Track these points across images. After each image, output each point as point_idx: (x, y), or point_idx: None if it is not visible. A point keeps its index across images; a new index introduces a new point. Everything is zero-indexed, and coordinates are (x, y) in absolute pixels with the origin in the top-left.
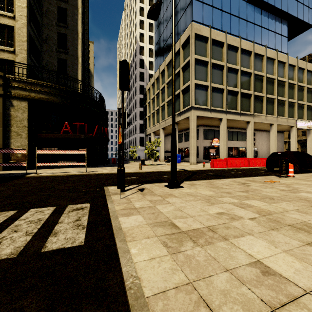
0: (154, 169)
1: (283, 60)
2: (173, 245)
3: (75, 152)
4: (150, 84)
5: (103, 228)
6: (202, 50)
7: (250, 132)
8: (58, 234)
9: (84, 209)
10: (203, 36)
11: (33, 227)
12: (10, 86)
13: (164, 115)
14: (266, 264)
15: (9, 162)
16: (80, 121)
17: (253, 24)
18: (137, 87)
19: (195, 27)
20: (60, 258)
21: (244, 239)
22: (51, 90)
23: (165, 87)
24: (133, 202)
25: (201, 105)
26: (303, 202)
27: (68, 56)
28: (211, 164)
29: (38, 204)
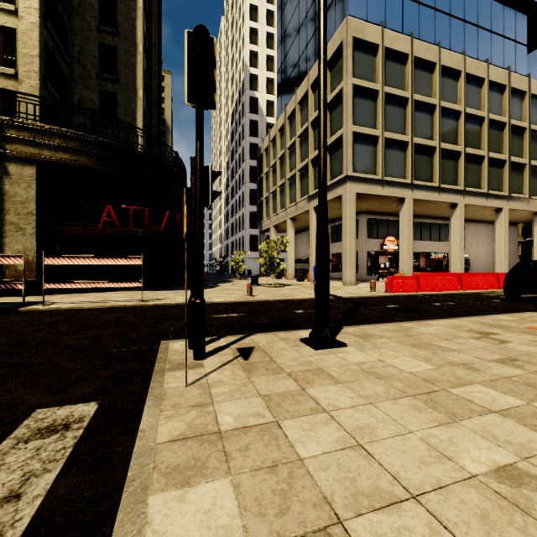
0: (276, 295)
1: (521, 87)
2: None
3: (120, 263)
4: (269, 140)
5: None
6: (367, 70)
7: (457, 224)
8: None
9: (68, 429)
10: (369, 42)
11: None
12: (4, 137)
13: (294, 195)
14: None
15: (0, 280)
16: (138, 204)
17: (462, 22)
18: (245, 148)
19: (353, 26)
20: None
21: None
22: (82, 145)
23: (296, 142)
24: (218, 403)
25: (364, 172)
26: None
27: (119, 87)
28: (387, 285)
29: None
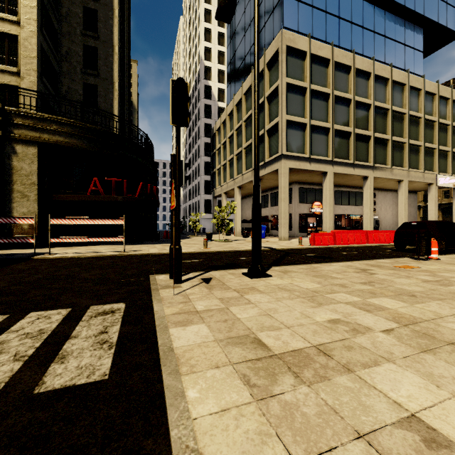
0: (226, 247)
1: (417, 86)
2: (261, 383)
3: (108, 222)
4: (220, 122)
5: (142, 348)
6: (297, 71)
7: (368, 193)
8: (68, 358)
9: (115, 313)
10: (299, 50)
11: (28, 345)
12: (12, 124)
13: (241, 168)
14: (428, 423)
15: (9, 236)
16: (117, 176)
17: (373, 33)
18: (201, 127)
19: (286, 37)
20: (64, 406)
21: (380, 369)
22: (74, 130)
23: (242, 125)
24: (194, 301)
25: (295, 152)
26: None
27: (99, 81)
28: (311, 240)
29: (44, 305)
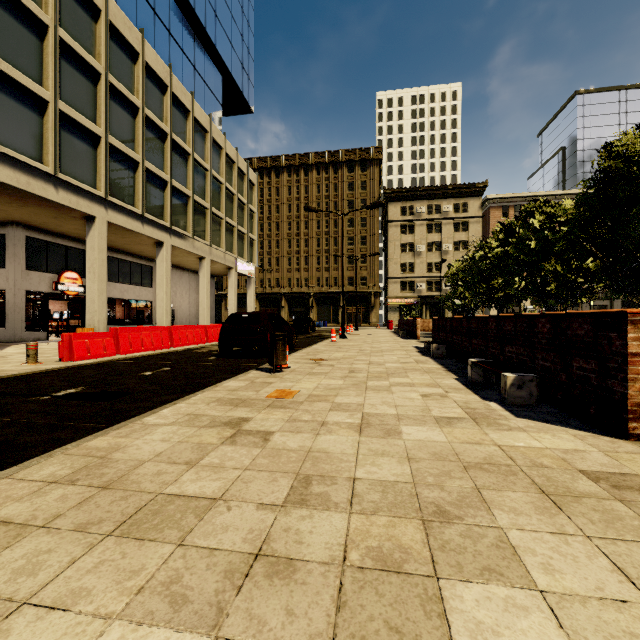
0: None
1: (220, 142)
2: None
3: None
4: None
5: None
6: None
7: (164, 268)
8: None
9: None
10: None
11: None
12: None
13: None
14: None
15: None
16: None
17: (168, 32)
18: None
19: None
20: None
21: None
22: None
23: None
24: None
25: (17, 150)
26: (503, 485)
27: None
28: (63, 349)
29: None
